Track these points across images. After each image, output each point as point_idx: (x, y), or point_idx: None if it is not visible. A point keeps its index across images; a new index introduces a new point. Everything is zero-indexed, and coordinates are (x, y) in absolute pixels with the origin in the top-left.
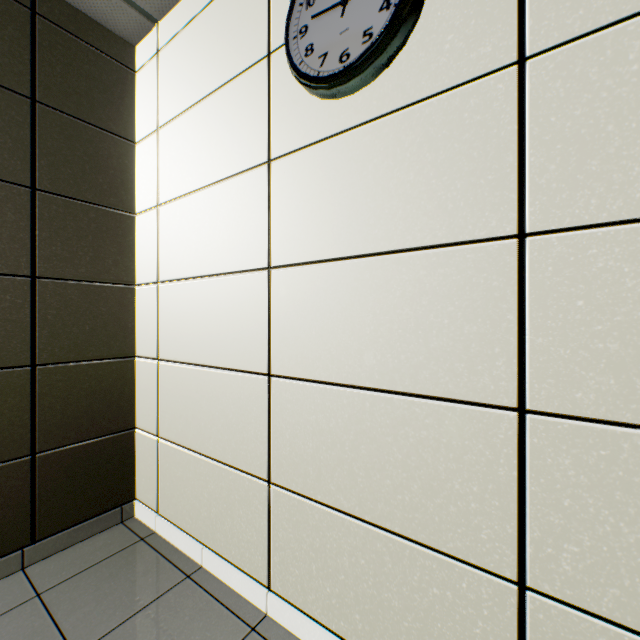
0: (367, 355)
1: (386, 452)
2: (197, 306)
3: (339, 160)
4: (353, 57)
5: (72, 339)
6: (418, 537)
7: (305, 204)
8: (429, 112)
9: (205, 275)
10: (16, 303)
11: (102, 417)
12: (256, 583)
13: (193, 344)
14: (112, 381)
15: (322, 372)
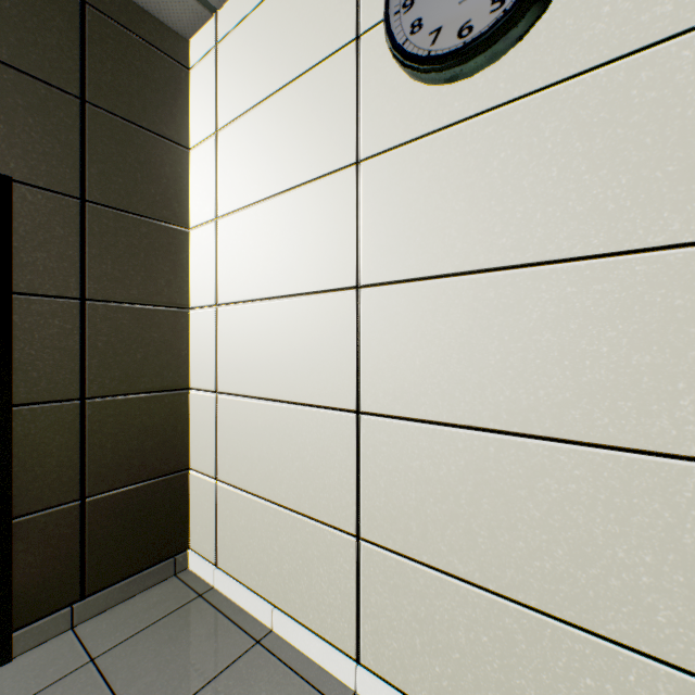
0: (491, 390)
1: (518, 508)
2: (265, 332)
3: (452, 157)
4: (477, 30)
5: (123, 369)
6: (564, 614)
7: (406, 211)
8: (580, 92)
9: (275, 296)
10: (65, 329)
11: (154, 457)
12: (341, 654)
13: (260, 375)
14: (165, 416)
15: (429, 410)
